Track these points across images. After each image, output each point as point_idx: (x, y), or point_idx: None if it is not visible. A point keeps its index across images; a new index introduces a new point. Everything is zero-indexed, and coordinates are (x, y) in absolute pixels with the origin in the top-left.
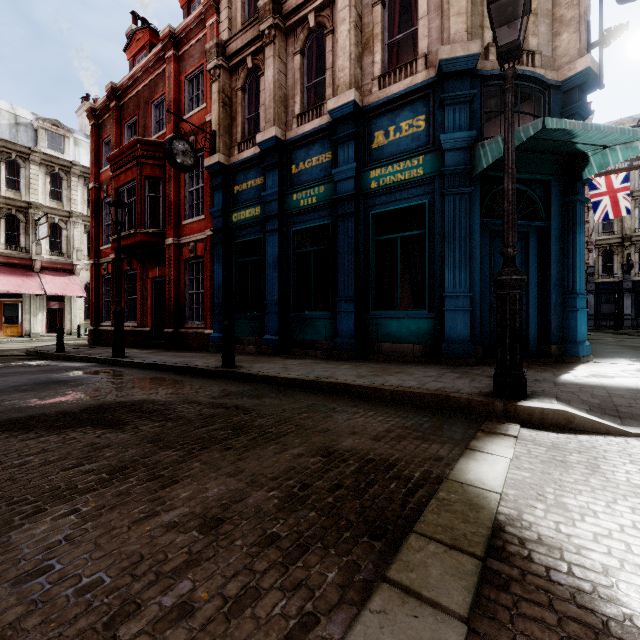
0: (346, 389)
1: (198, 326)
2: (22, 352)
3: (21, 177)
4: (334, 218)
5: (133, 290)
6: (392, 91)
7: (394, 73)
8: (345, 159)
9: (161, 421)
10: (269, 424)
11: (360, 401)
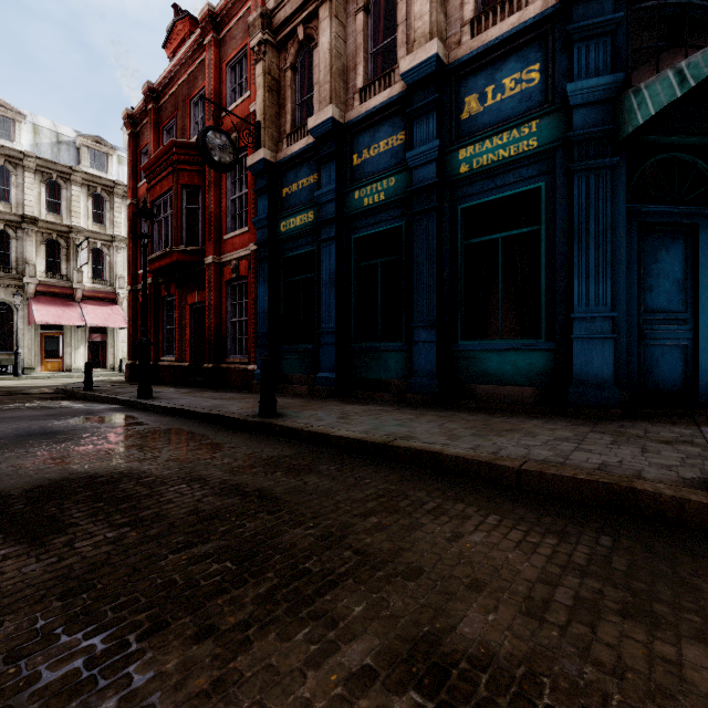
0: (437, 461)
1: (241, 361)
2: (52, 389)
3: (62, 199)
4: (408, 218)
5: (172, 319)
6: (490, 36)
7: (493, 13)
8: (424, 137)
9: (123, 526)
10: (306, 545)
11: (463, 486)
